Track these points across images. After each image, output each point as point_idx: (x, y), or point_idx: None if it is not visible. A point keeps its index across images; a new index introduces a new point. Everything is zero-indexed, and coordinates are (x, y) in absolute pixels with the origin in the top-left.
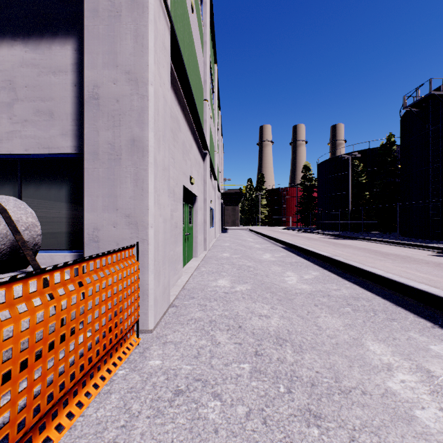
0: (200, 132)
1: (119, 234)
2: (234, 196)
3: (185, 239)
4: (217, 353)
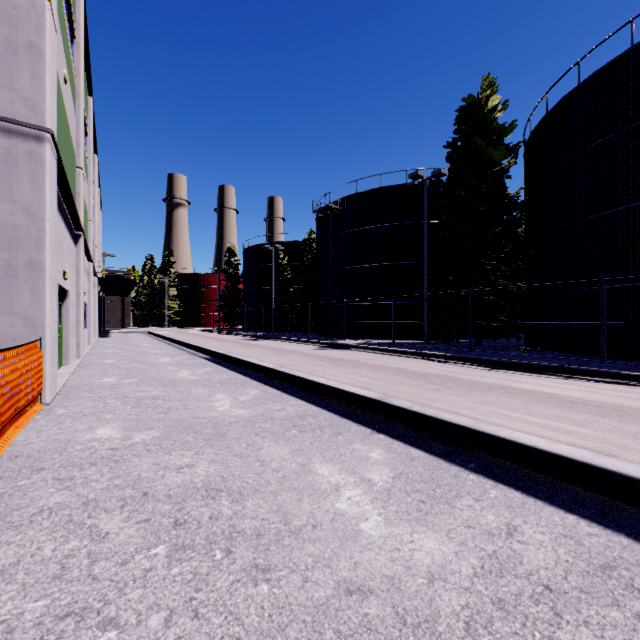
0: (74, 216)
1: (16, 333)
2: (121, 284)
3: None
4: (109, 405)
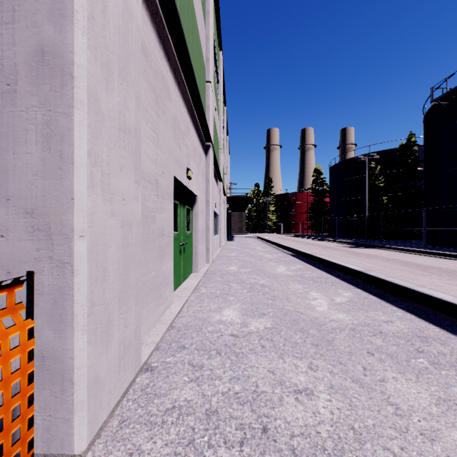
0: (200, 115)
1: (12, 252)
2: (241, 201)
3: (179, 251)
4: None
